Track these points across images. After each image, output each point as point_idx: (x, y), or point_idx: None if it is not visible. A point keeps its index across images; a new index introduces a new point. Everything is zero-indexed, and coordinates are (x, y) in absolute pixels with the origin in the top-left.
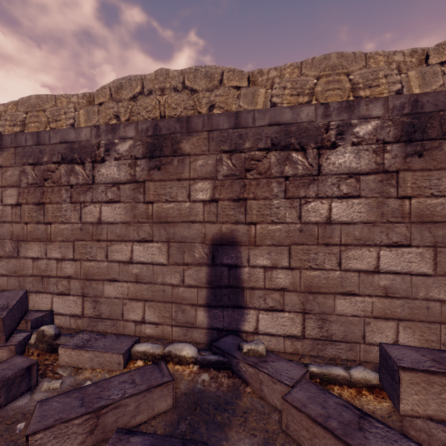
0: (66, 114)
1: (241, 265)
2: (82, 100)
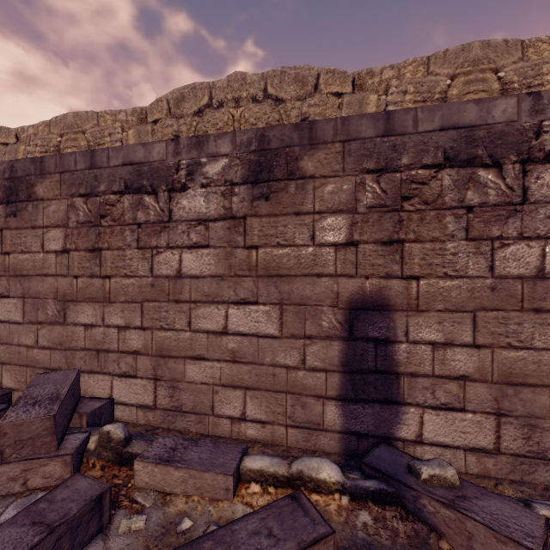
0: (111, 136)
1: (395, 339)
2: (132, 118)
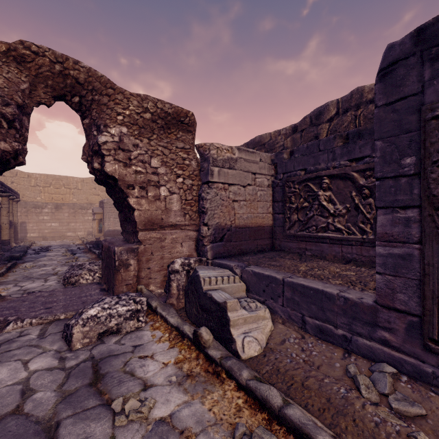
0: None
1: (27, 226)
2: None
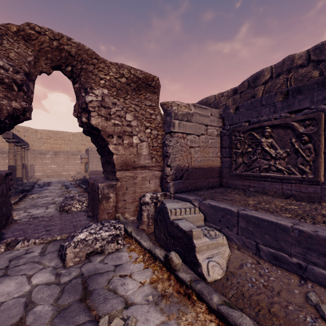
0: None
1: (34, 167)
2: None
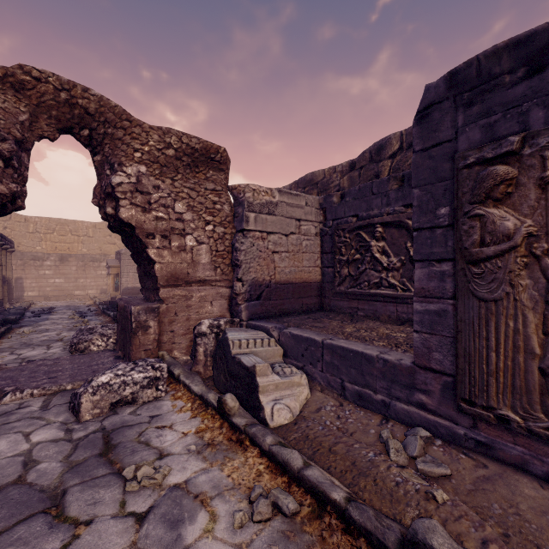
0: None
1: (24, 283)
2: None
